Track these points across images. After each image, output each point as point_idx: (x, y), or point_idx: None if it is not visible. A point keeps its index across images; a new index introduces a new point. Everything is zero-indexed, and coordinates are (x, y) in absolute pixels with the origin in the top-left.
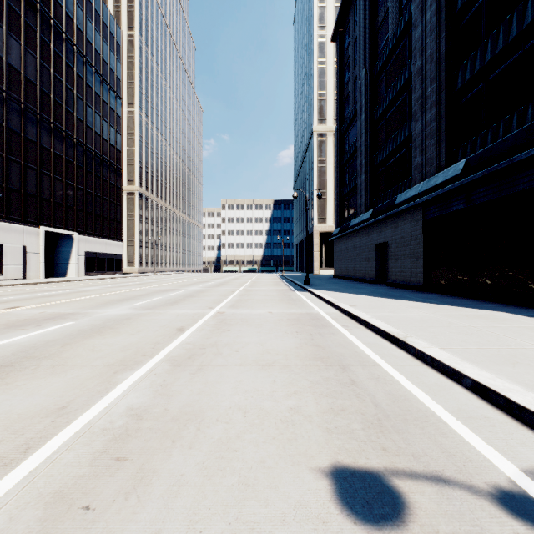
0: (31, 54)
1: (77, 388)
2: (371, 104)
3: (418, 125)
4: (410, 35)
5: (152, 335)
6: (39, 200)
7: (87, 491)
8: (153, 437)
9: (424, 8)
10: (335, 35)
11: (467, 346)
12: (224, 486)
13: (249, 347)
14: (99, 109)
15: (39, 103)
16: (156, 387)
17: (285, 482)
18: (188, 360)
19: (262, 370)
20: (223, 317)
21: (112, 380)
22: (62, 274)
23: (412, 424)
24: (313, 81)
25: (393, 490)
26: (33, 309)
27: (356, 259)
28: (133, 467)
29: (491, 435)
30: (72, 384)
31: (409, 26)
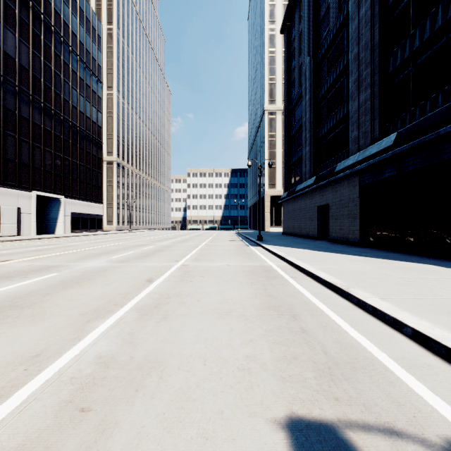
0: (24, 44)
1: (52, 336)
2: (314, 86)
3: (355, 104)
4: (348, 27)
5: (124, 286)
6: (31, 169)
7: (49, 444)
8: (118, 386)
9: (360, 3)
10: (283, 28)
11: (404, 296)
12: (183, 439)
13: (209, 297)
14: (83, 91)
15: (31, 86)
16: (124, 335)
17: (243, 435)
18: (154, 309)
19: (221, 318)
20: (187, 269)
21: (84, 328)
22: (52, 231)
23: (361, 372)
24: (264, 67)
25: (348, 444)
26: (23, 262)
27: (301, 218)
28: (96, 418)
29: (436, 384)
30: (48, 332)
31: (347, 19)
